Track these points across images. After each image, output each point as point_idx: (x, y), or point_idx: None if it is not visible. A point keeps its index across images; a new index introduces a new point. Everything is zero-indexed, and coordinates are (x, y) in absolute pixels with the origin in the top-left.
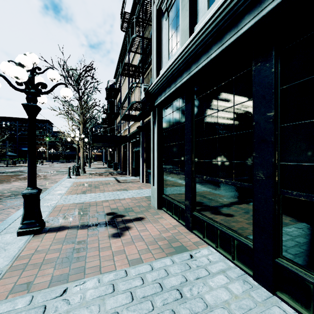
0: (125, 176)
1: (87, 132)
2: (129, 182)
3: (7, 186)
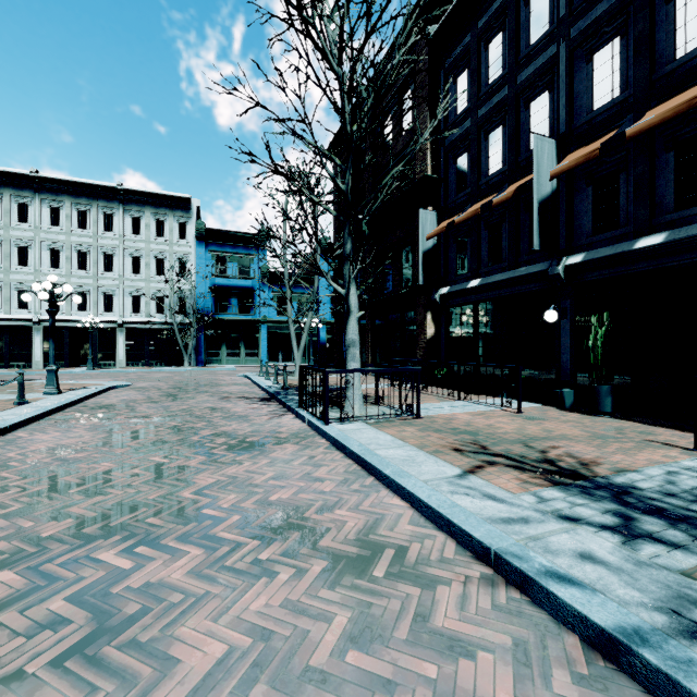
0: None
1: None
2: None
3: None
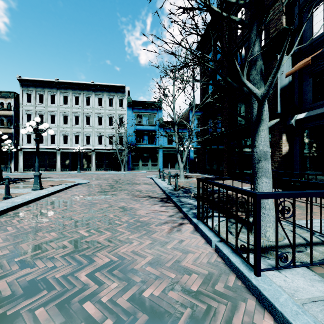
0: None
1: None
2: None
3: None
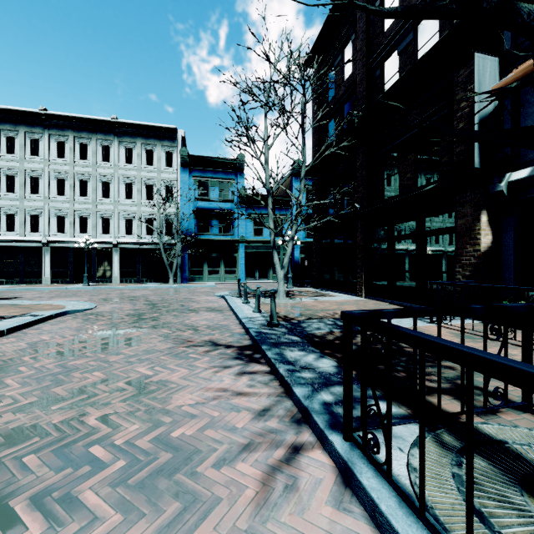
0: None
1: None
2: None
3: None
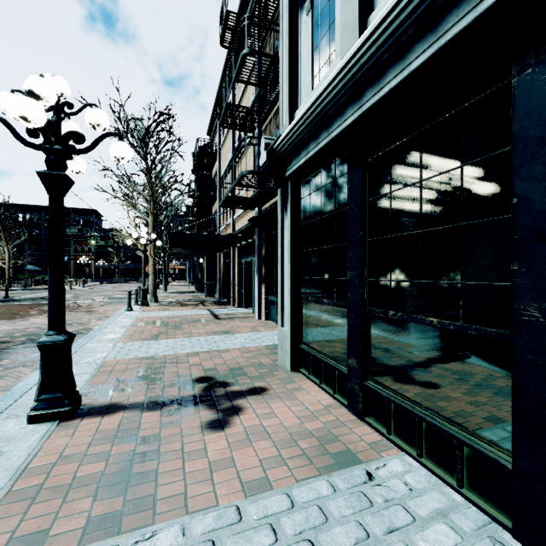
0: (227, 308)
1: (160, 230)
2: (235, 318)
3: (22, 325)
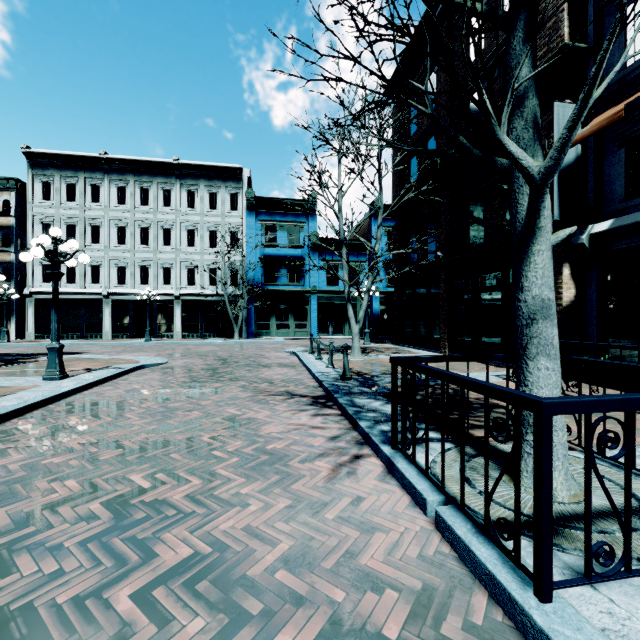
0: None
1: None
2: None
3: None
